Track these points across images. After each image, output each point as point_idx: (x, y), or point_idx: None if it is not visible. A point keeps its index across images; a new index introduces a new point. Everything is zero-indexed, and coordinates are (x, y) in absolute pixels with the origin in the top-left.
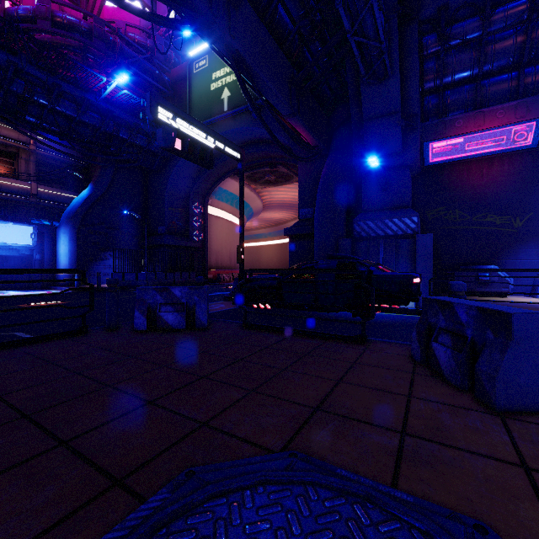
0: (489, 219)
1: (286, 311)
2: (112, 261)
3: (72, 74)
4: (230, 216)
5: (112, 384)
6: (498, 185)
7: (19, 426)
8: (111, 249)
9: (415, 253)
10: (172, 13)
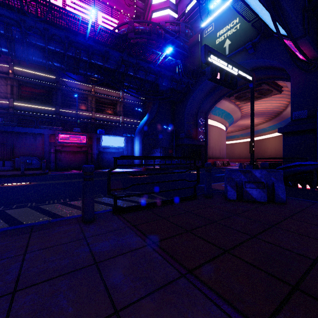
0: None
1: (316, 191)
2: (157, 154)
3: None
4: (219, 125)
5: (315, 259)
6: None
7: (315, 304)
8: (157, 147)
9: None
10: (188, 7)
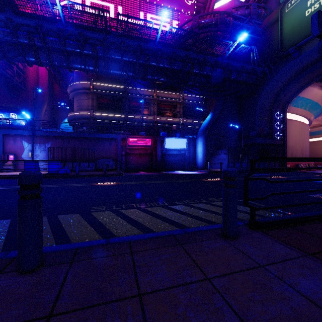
0: None
1: None
2: (221, 155)
3: None
4: (301, 118)
5: None
6: None
7: None
8: (221, 148)
9: None
10: None
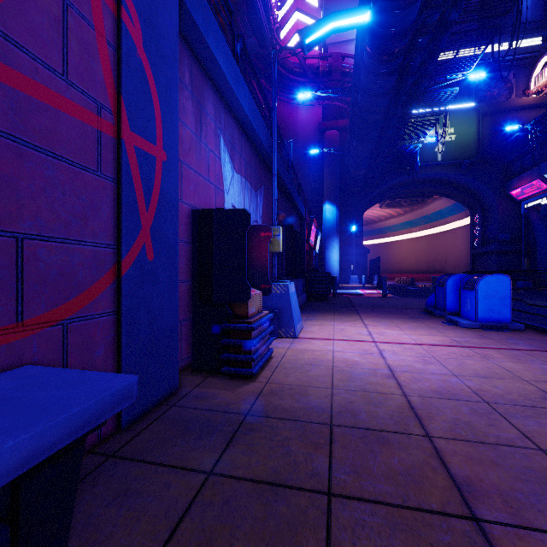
0: None
1: None
2: None
3: (290, 100)
4: None
5: None
6: None
7: None
8: None
9: None
10: None
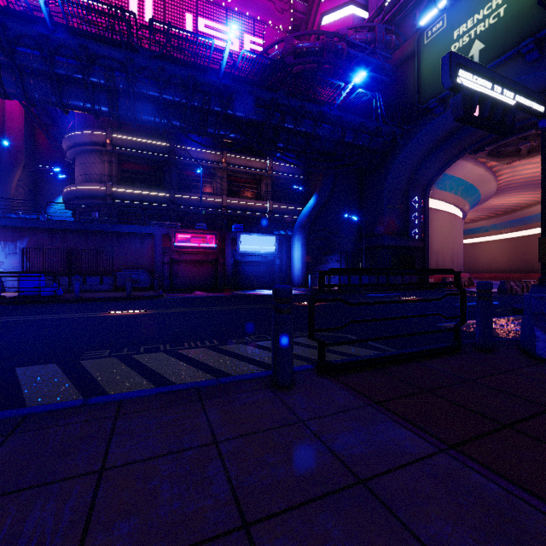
0: None
1: None
2: (332, 264)
3: None
4: (451, 208)
5: None
6: None
7: None
8: (331, 253)
9: None
10: None
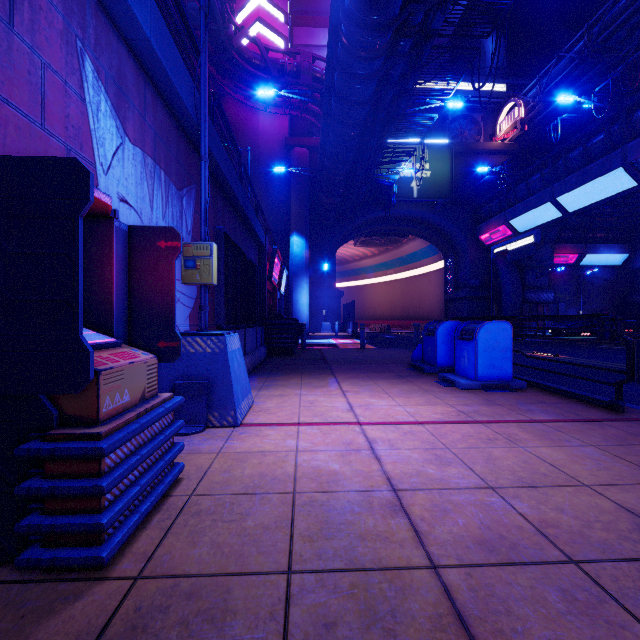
0: (557, 295)
1: None
2: None
3: (249, 103)
4: None
5: None
6: (560, 279)
7: None
8: None
9: (557, 312)
10: None
